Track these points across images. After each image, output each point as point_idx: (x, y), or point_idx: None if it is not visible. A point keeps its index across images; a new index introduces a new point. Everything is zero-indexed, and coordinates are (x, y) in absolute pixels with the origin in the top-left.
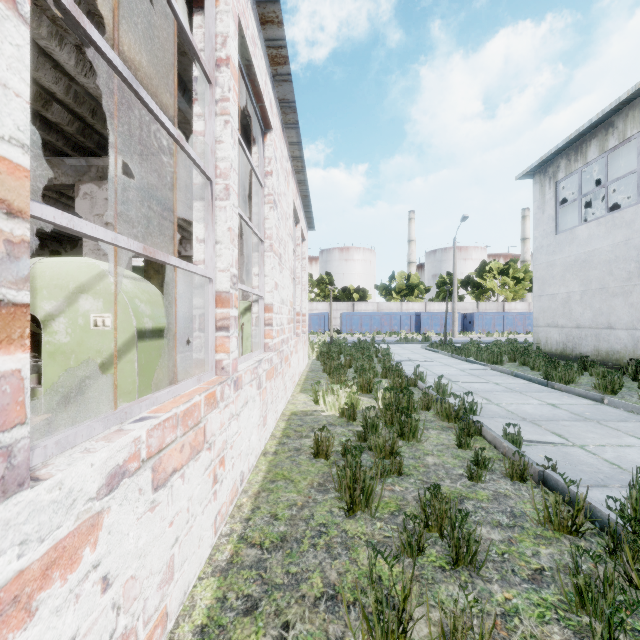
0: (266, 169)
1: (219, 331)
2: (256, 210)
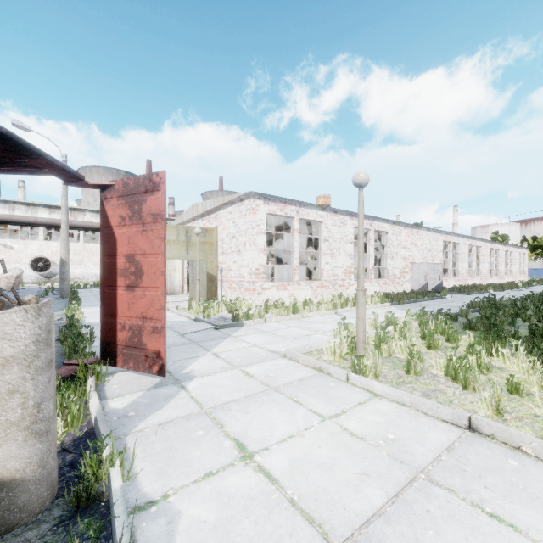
0: (512, 256)
1: (508, 273)
2: (511, 260)
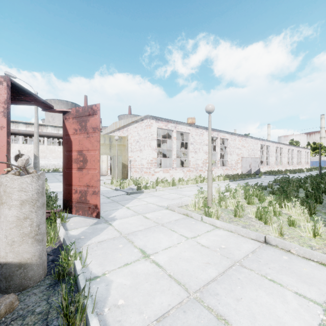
0: (301, 153)
1: (298, 163)
2: (300, 156)
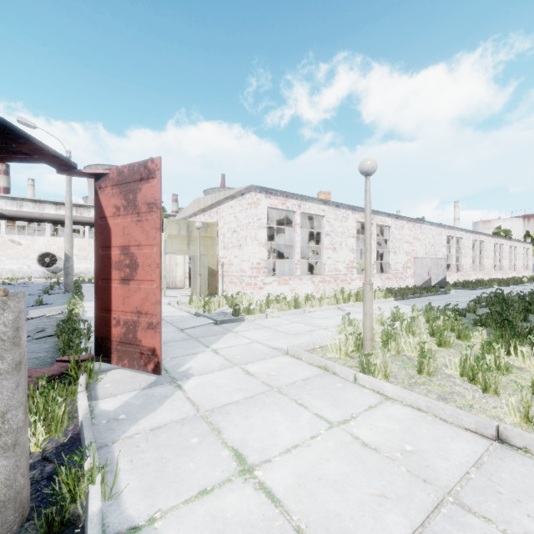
0: (516, 251)
1: (512, 268)
2: (515, 255)
